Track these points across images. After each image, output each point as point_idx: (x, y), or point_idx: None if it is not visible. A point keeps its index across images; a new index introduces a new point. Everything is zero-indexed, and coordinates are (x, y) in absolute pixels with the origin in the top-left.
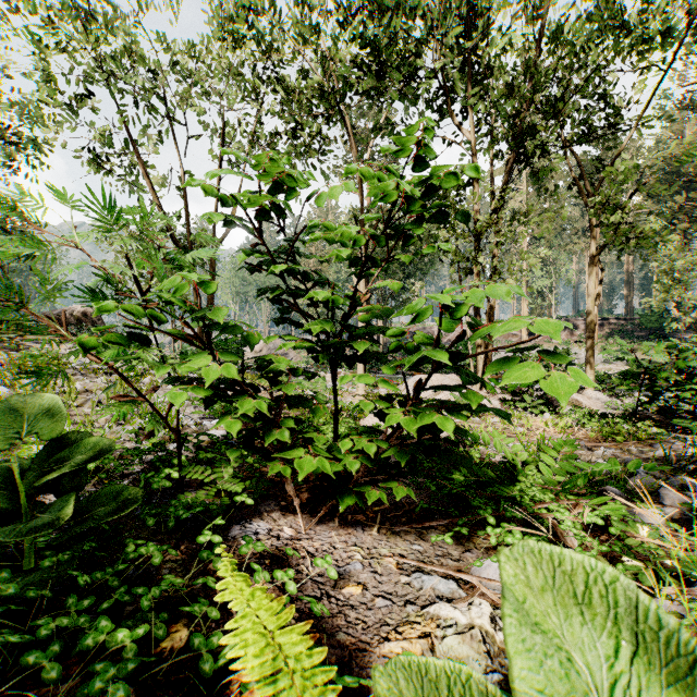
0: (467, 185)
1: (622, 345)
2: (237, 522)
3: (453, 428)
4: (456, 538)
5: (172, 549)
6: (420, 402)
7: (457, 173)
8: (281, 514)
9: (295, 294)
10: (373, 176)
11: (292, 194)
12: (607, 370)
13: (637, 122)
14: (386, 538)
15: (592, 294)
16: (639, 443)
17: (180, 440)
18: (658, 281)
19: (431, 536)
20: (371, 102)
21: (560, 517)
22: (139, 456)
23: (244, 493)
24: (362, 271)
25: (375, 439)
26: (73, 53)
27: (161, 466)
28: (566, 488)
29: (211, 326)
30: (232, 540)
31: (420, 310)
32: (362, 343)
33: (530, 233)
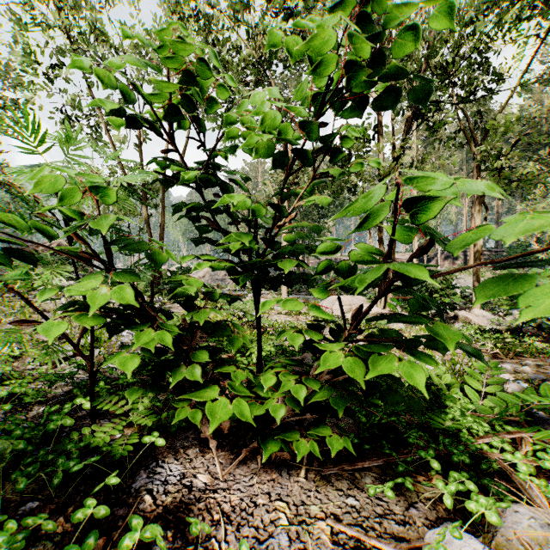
0: (373, 138)
1: (494, 272)
2: (147, 465)
3: (425, 381)
4: (395, 484)
5: (49, 520)
6: (360, 333)
7: (419, 27)
8: (199, 451)
9: (213, 209)
10: (301, 52)
11: (212, 106)
12: None
13: (517, 83)
14: (315, 487)
15: None
16: (531, 357)
17: (92, 368)
18: None
19: (368, 485)
20: (293, 69)
21: (511, 460)
22: (63, 380)
23: (155, 431)
24: (288, 175)
25: (304, 378)
26: (43, 27)
27: (79, 393)
28: (500, 416)
29: (113, 242)
30: (134, 495)
31: (373, 209)
32: (288, 261)
33: None
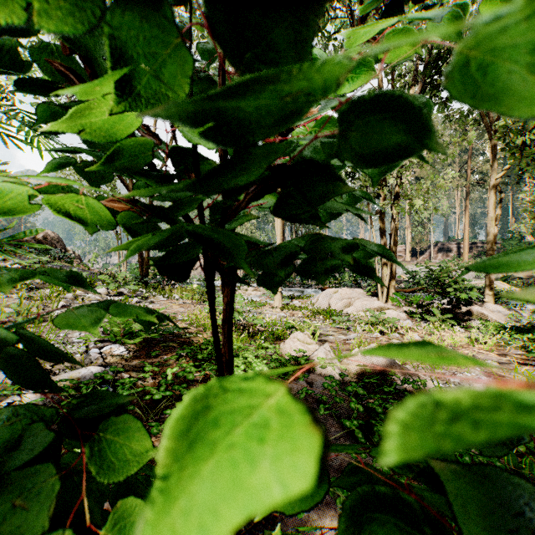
0: None
1: None
2: None
3: None
4: None
5: None
6: None
7: None
8: None
9: None
10: None
11: None
12: (483, 285)
13: None
14: None
15: (492, 215)
16: None
17: None
18: (525, 210)
19: None
20: None
21: None
22: None
23: None
24: None
25: None
26: None
27: None
28: None
29: None
30: None
31: None
32: None
33: (413, 175)
